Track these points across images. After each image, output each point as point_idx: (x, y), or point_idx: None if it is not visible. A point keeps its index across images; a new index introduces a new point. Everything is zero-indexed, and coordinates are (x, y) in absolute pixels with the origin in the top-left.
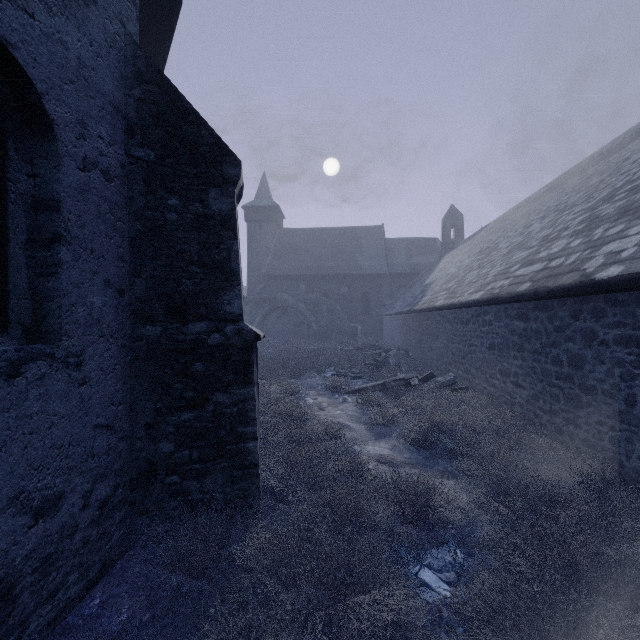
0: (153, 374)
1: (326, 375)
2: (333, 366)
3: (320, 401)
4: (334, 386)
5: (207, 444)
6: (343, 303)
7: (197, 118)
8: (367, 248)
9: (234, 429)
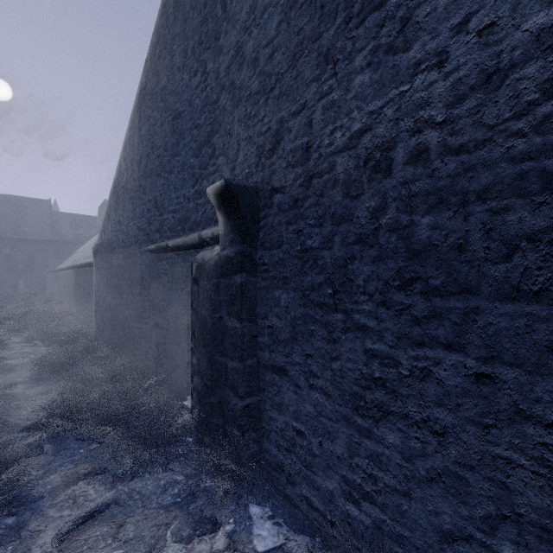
0: None
1: None
2: None
3: None
4: None
5: None
6: (5, 262)
7: None
8: (33, 217)
9: None
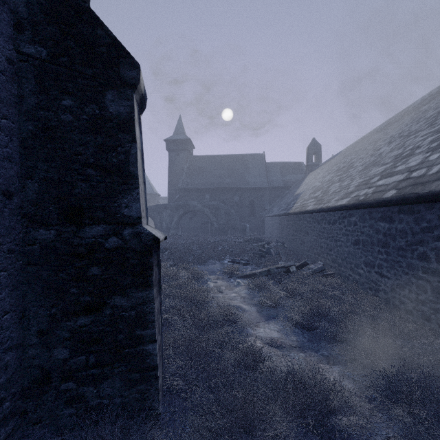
0: (47, 279)
1: (224, 262)
2: (229, 255)
3: (219, 284)
4: (230, 272)
5: (104, 348)
6: (236, 208)
7: (93, 17)
8: (253, 169)
9: (132, 332)
